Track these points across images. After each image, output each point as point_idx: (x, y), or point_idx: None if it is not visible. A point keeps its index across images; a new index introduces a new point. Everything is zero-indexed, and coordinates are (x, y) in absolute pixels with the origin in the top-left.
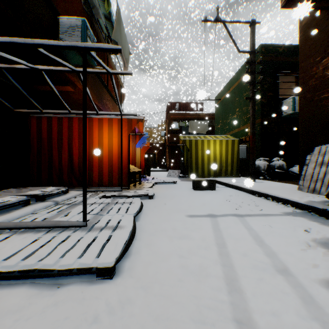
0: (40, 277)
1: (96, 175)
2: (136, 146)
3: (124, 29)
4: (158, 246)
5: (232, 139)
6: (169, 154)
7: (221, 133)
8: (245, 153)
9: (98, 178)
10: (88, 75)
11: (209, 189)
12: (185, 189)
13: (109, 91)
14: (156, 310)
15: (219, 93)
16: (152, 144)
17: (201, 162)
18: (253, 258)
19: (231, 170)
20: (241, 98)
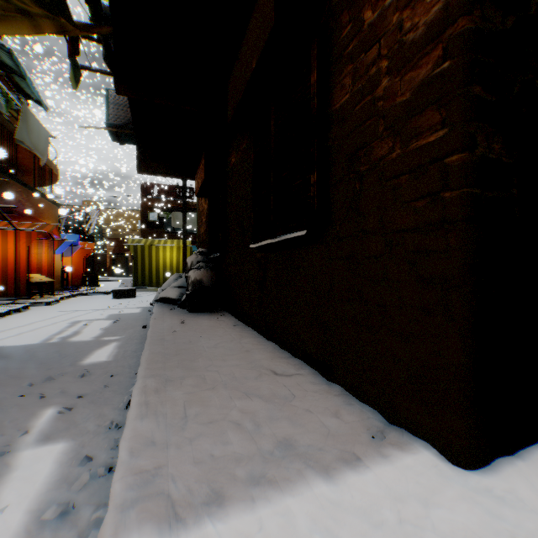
0: None
1: None
2: (57, 252)
3: (37, 119)
4: (14, 319)
5: None
6: None
7: None
8: None
9: None
10: None
11: (128, 297)
12: (104, 298)
13: (21, 180)
14: None
15: None
16: (123, 239)
17: (148, 270)
18: (61, 318)
19: None
20: None
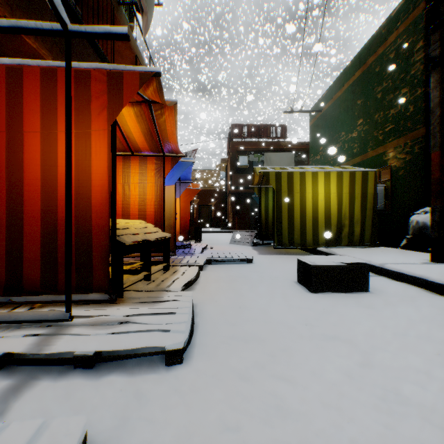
0: None
1: (2, 257)
2: (166, 182)
3: None
4: None
5: (362, 170)
6: (232, 206)
7: None
8: (381, 200)
9: (9, 267)
10: (39, 2)
11: (350, 290)
12: (283, 288)
13: None
14: None
15: (319, 100)
16: (206, 191)
17: (299, 217)
18: None
19: (360, 234)
20: (370, 99)
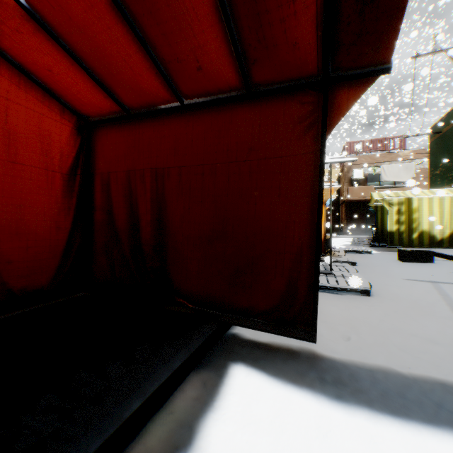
0: (332, 289)
1: None
2: None
3: None
4: (388, 290)
5: None
6: (346, 214)
7: (441, 182)
8: None
9: None
10: None
11: (423, 262)
12: (388, 260)
13: None
14: (404, 306)
15: (437, 122)
16: None
17: (406, 228)
18: None
19: None
20: None
